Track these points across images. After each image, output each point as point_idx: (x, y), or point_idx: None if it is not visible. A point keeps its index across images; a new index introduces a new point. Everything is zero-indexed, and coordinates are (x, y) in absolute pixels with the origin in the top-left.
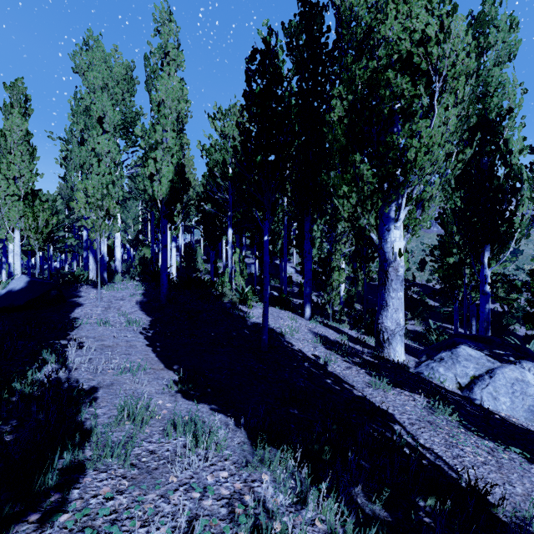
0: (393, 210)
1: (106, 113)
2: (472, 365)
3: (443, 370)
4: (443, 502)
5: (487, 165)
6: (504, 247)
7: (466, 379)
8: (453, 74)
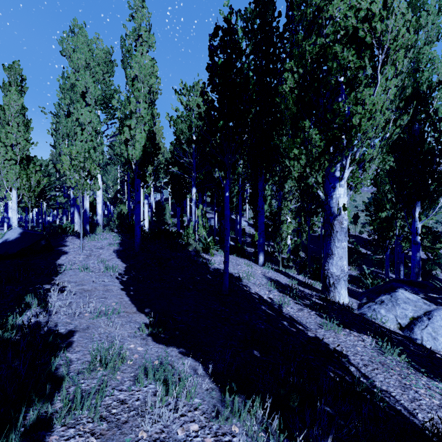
0: (338, 170)
1: (88, 89)
2: (411, 307)
3: (384, 311)
4: None
5: (418, 132)
6: (434, 203)
7: (406, 320)
8: (395, 47)
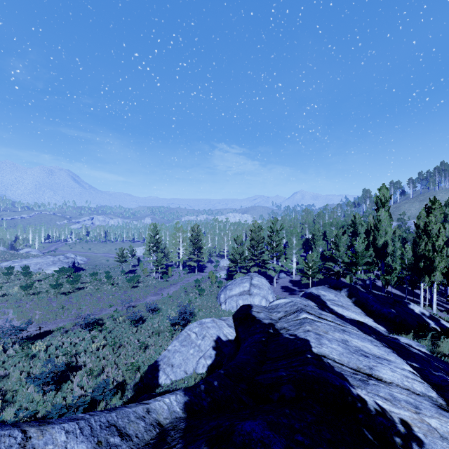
0: None
1: None
2: None
3: None
4: (448, 309)
5: None
6: None
7: None
8: None
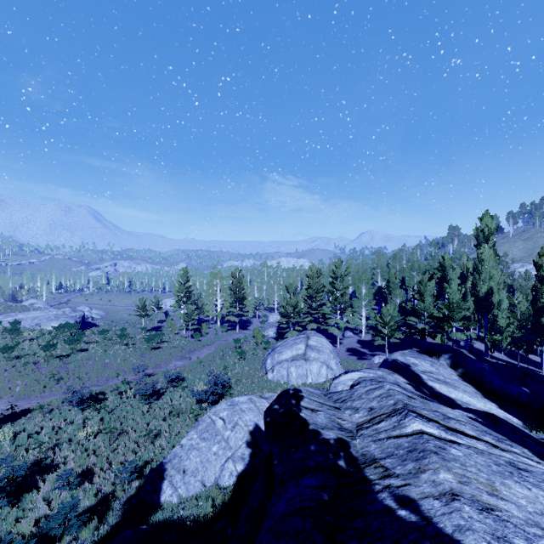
0: None
1: None
2: None
3: None
4: None
5: None
6: None
7: None
8: None
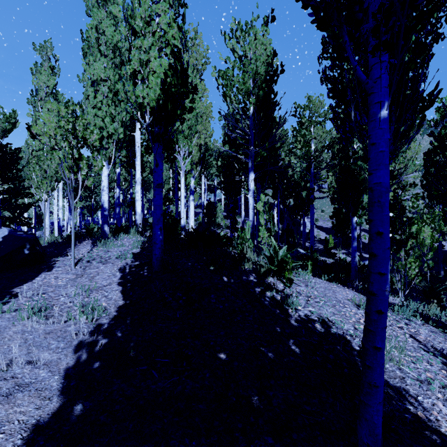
0: None
1: (103, 34)
2: None
3: None
4: None
5: None
6: None
7: None
8: None
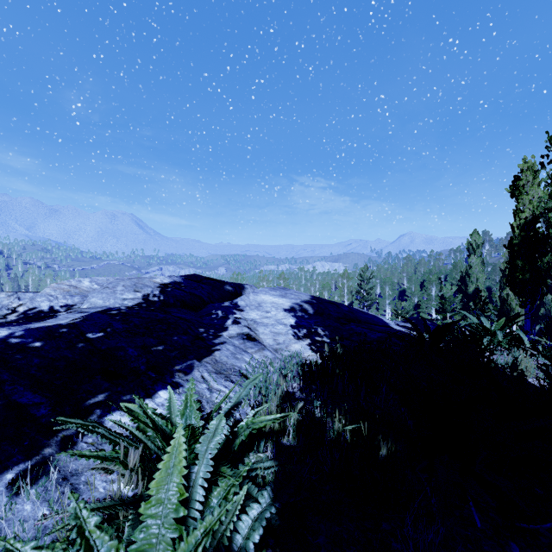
0: None
1: None
2: None
3: None
4: None
5: None
6: None
7: None
8: None
